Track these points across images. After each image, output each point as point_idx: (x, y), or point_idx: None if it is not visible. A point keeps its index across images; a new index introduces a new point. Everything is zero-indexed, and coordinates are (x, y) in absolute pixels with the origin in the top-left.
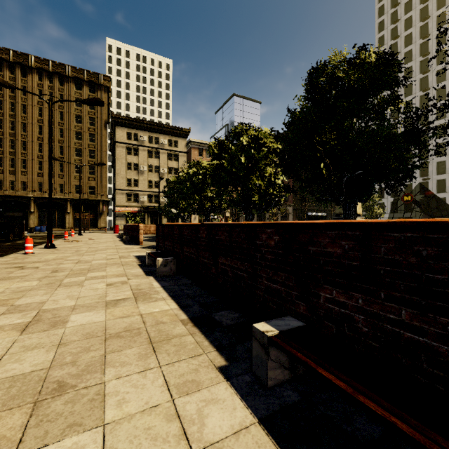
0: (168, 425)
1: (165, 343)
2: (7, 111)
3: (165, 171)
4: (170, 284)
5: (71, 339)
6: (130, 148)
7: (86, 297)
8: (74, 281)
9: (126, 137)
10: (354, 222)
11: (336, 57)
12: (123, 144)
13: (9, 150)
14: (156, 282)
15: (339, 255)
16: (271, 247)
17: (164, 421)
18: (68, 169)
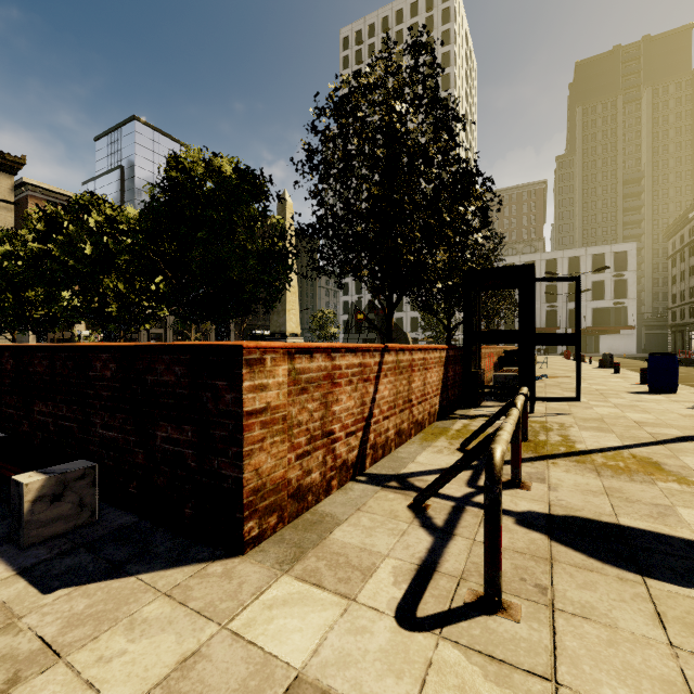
0: None
1: None
2: None
3: None
4: None
5: None
6: None
7: None
8: None
9: None
10: (47, 345)
11: (189, 155)
12: None
13: None
14: None
15: (43, 372)
16: (9, 371)
17: None
18: None
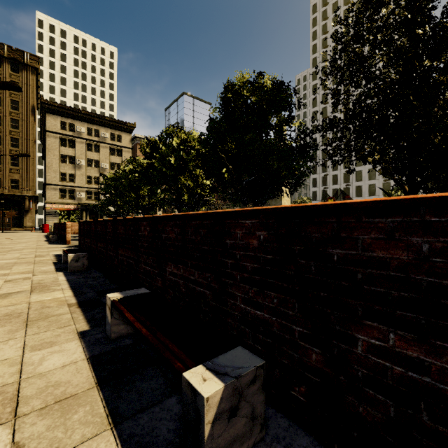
0: (8, 368)
1: (41, 321)
2: None
3: (107, 167)
4: (78, 277)
5: None
6: (64, 139)
7: None
8: None
9: (60, 126)
10: (179, 214)
11: (240, 78)
12: (55, 134)
13: None
14: (63, 276)
15: (174, 238)
16: (146, 236)
17: (7, 367)
18: None
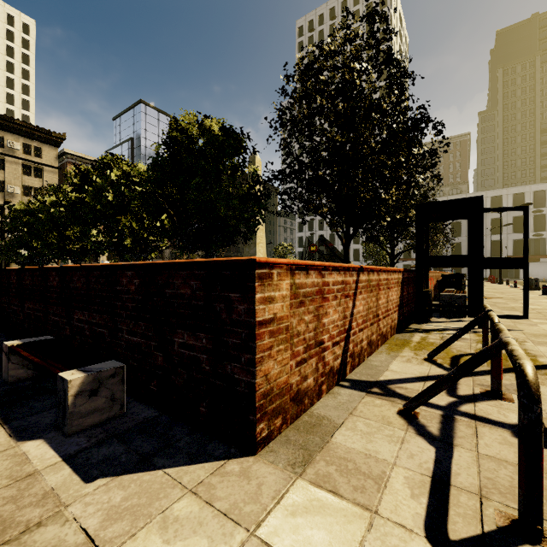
0: None
1: None
2: None
3: (18, 191)
4: None
5: None
6: None
7: None
8: None
9: None
10: (84, 266)
11: (186, 118)
12: None
13: None
14: None
15: (81, 288)
16: (55, 287)
17: None
18: None
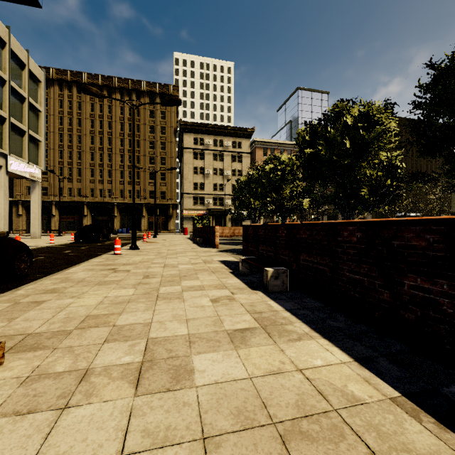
0: None
1: None
2: (97, 128)
3: (229, 173)
4: (295, 306)
5: (218, 424)
6: (196, 153)
7: (196, 319)
8: (171, 292)
9: (193, 142)
10: None
11: None
12: (190, 149)
13: (98, 162)
14: (271, 301)
15: None
16: None
17: None
18: (143, 176)
